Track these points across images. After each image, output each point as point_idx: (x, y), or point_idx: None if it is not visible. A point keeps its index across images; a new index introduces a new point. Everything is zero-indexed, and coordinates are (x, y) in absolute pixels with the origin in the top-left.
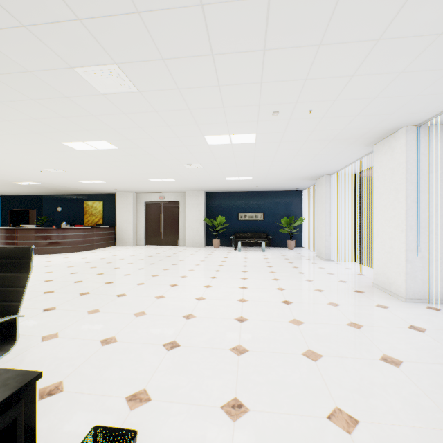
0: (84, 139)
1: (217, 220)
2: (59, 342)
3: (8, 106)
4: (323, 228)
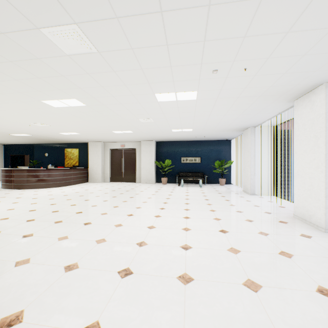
0: (58, 97)
1: (164, 163)
2: (29, 267)
3: None
4: (249, 169)
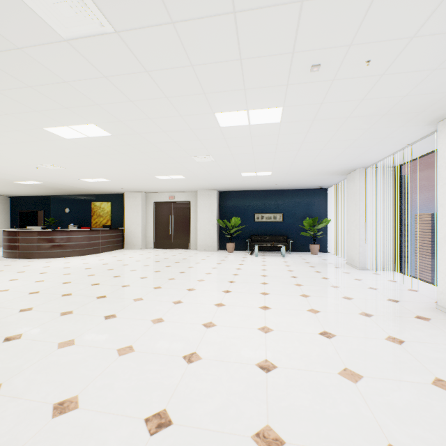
0: (67, 122)
1: (231, 221)
2: None
3: None
4: (356, 231)
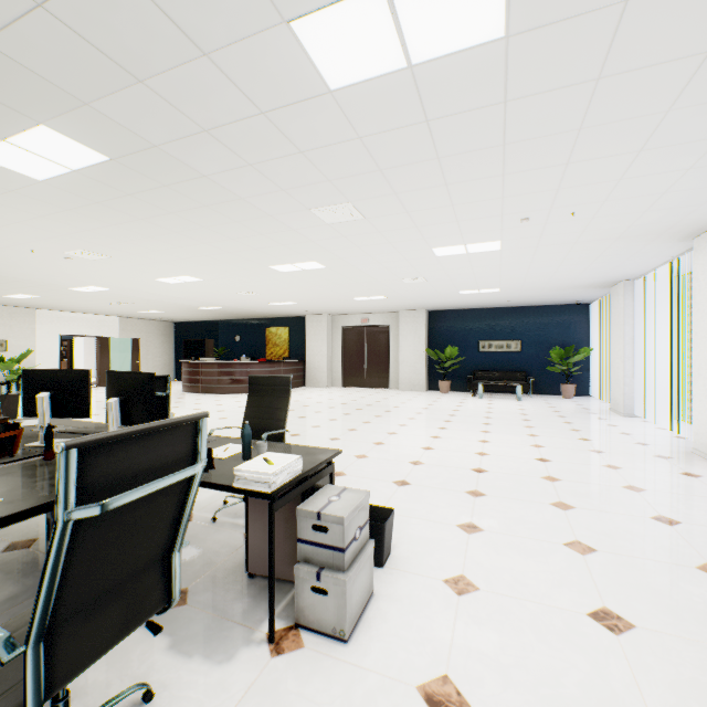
0: (293, 262)
1: (444, 352)
2: None
3: (237, 242)
4: (620, 365)
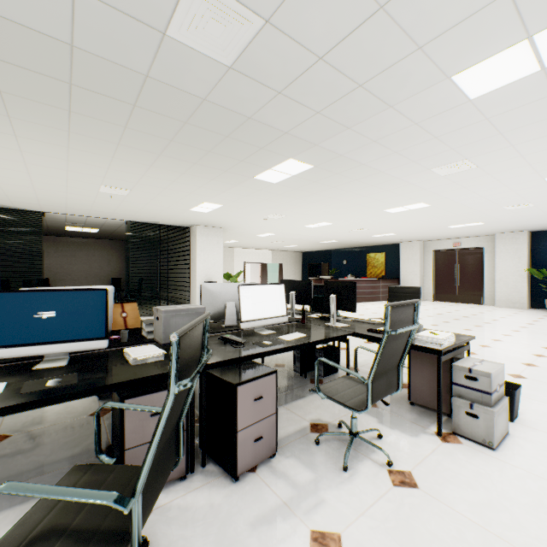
0: (403, 205)
1: None
2: None
3: (366, 197)
4: None
